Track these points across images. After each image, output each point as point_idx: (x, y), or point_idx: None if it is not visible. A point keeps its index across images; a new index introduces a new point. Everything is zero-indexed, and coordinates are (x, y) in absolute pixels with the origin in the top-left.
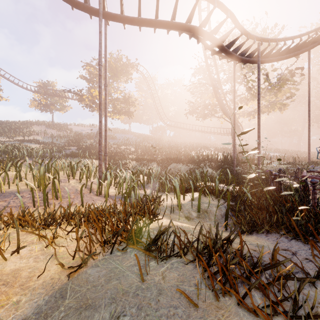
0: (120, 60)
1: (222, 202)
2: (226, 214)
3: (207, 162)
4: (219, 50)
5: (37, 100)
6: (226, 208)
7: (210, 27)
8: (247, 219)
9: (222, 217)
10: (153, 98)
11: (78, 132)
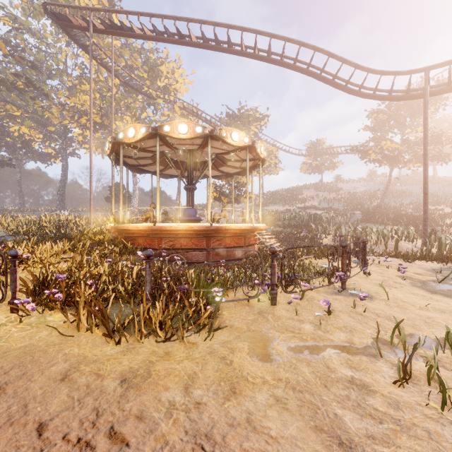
0: None
1: None
2: None
3: None
4: None
5: (306, 164)
6: None
7: None
8: None
9: None
10: None
11: (353, 192)
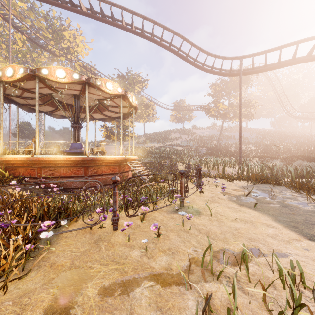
0: None
1: None
2: None
3: None
4: None
5: (174, 115)
6: None
7: None
8: None
9: None
10: (276, 92)
11: (202, 136)
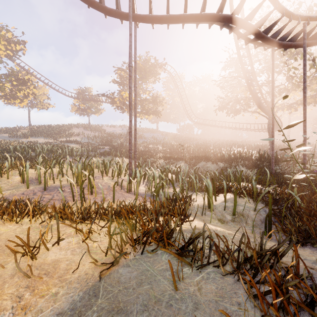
0: (148, 62)
1: (261, 205)
2: (269, 220)
3: (239, 160)
4: (255, 38)
5: (76, 105)
6: (266, 213)
7: (243, 15)
8: (296, 227)
9: (262, 222)
10: (181, 96)
11: (110, 133)
